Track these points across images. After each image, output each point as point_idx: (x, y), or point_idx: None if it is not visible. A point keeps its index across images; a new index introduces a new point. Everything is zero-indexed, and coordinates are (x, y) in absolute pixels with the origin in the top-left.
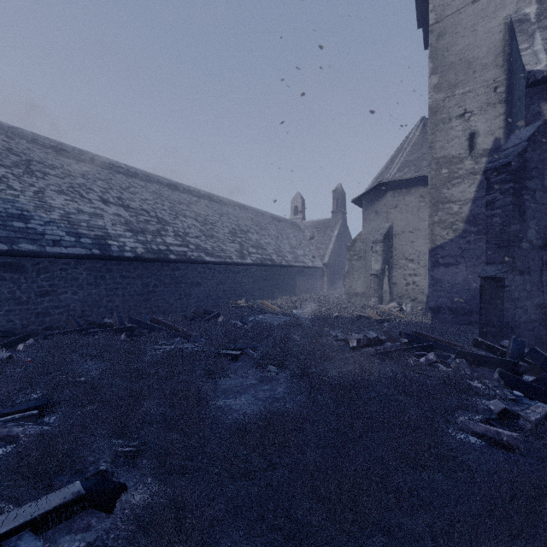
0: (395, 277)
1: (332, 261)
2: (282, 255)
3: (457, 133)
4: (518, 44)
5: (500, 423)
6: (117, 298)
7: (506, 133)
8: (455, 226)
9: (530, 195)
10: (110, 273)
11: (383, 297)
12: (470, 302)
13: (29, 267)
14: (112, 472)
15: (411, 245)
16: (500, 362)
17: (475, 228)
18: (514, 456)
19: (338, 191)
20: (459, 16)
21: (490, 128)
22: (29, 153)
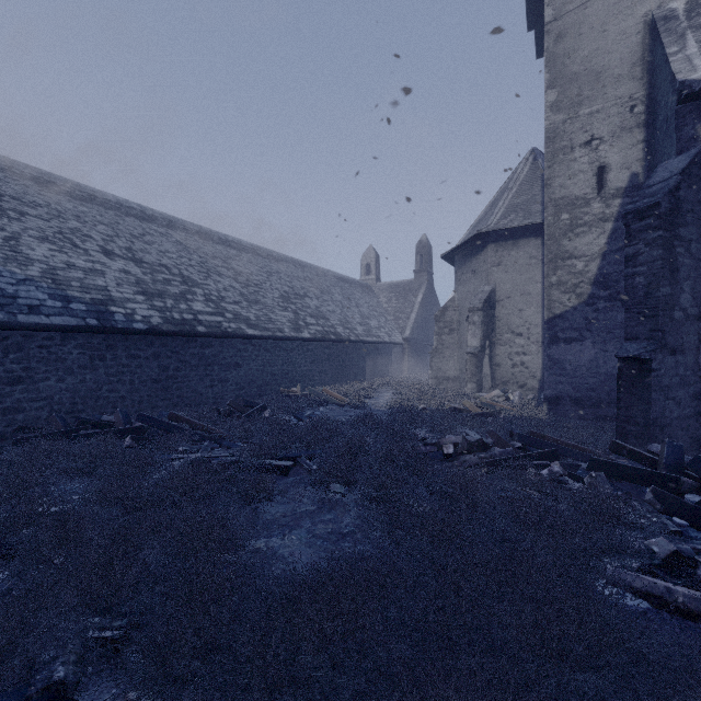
0: (498, 356)
1: (415, 334)
2: (350, 327)
3: (582, 167)
4: (664, 48)
5: (668, 572)
6: (123, 386)
7: (646, 167)
8: (580, 290)
9: (684, 247)
10: (113, 351)
11: (483, 382)
12: (599, 389)
13: None
14: (75, 681)
15: (519, 315)
16: (653, 477)
17: (606, 292)
18: (696, 627)
19: (423, 244)
20: (584, 12)
21: (625, 160)
22: None
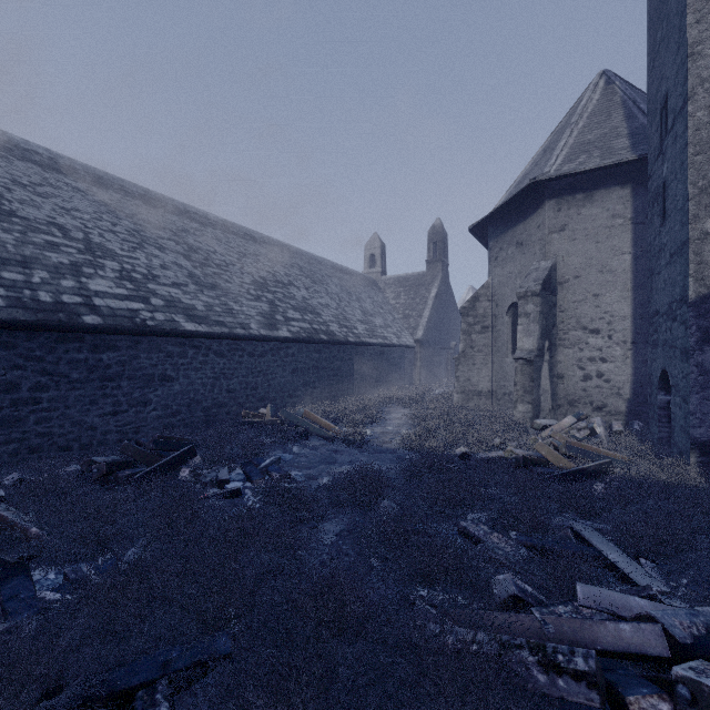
0: (561, 363)
1: (429, 336)
2: (348, 324)
3: None
4: None
5: None
6: None
7: None
8: None
9: None
10: None
11: (540, 402)
12: None
13: None
14: None
15: (594, 302)
16: None
17: None
18: None
19: (437, 229)
20: None
21: None
22: None
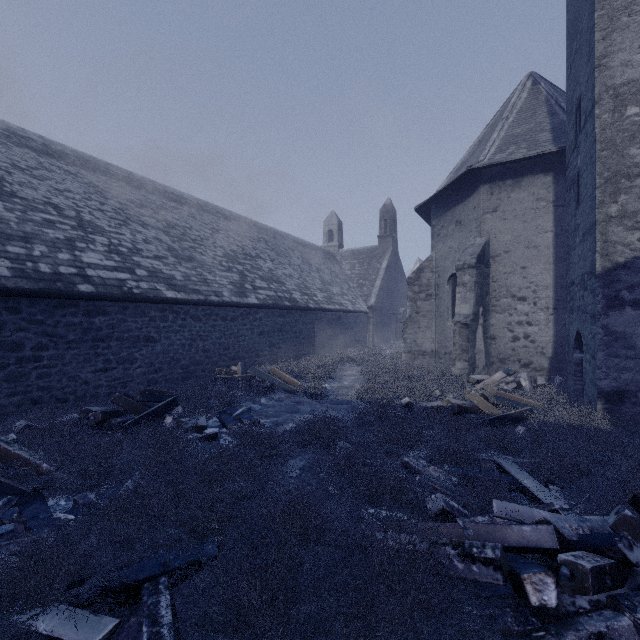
0: (493, 326)
1: (381, 303)
2: (309, 292)
3: None
4: None
5: None
6: None
7: None
8: None
9: None
10: None
11: (475, 360)
12: None
13: None
14: None
15: (522, 274)
16: None
17: None
18: None
19: (388, 208)
20: None
21: None
22: None
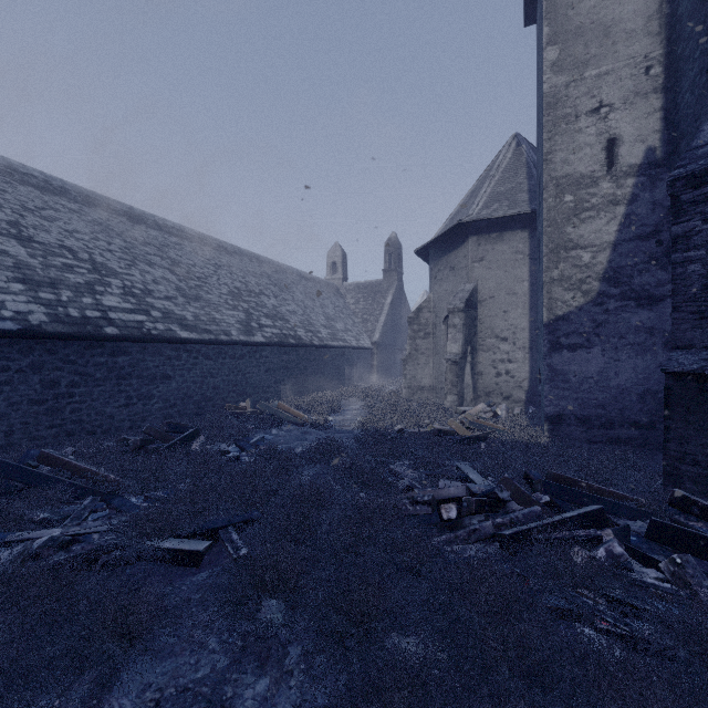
0: (480, 364)
1: (385, 338)
2: (313, 329)
3: (589, 139)
4: None
5: None
6: None
7: (664, 140)
8: (586, 286)
9: None
10: None
11: (464, 393)
12: (610, 406)
13: None
14: None
15: (504, 317)
16: None
17: (617, 289)
18: None
19: (392, 242)
20: None
21: (639, 132)
22: None
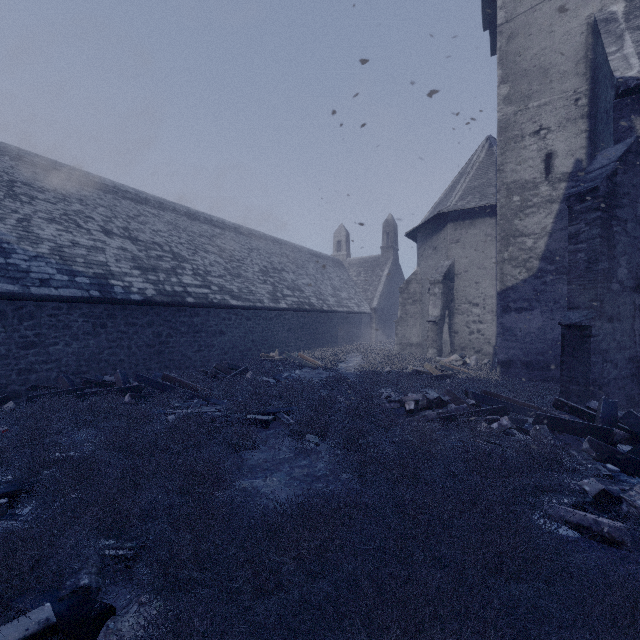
0: (456, 324)
1: (382, 305)
2: (323, 298)
3: (531, 154)
4: (604, 47)
5: (597, 508)
6: (121, 351)
7: (589, 154)
8: (529, 264)
9: (620, 226)
10: (113, 319)
11: (442, 348)
12: (547, 354)
13: (9, 313)
14: (97, 587)
15: (475, 287)
16: (590, 429)
17: (553, 266)
18: (619, 552)
19: (389, 223)
20: (533, 15)
21: (570, 148)
22: (13, 172)
